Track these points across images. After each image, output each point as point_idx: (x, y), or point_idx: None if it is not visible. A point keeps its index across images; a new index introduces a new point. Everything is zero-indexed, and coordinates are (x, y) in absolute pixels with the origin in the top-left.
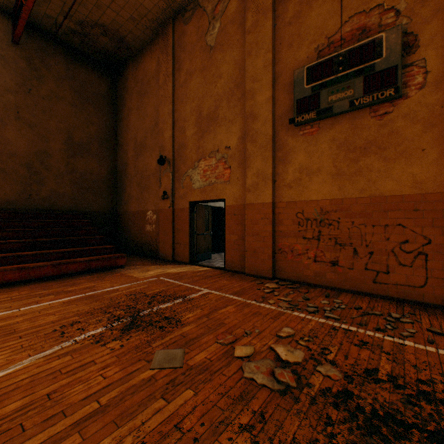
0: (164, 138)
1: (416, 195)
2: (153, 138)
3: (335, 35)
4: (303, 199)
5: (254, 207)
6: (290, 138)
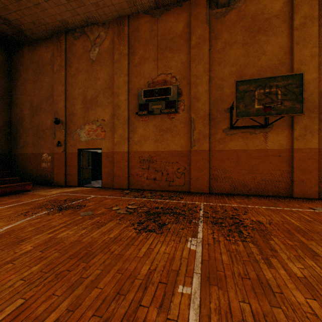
0: (58, 106)
1: (182, 151)
2: (48, 104)
3: (155, 79)
4: (142, 150)
5: (118, 153)
6: (136, 121)
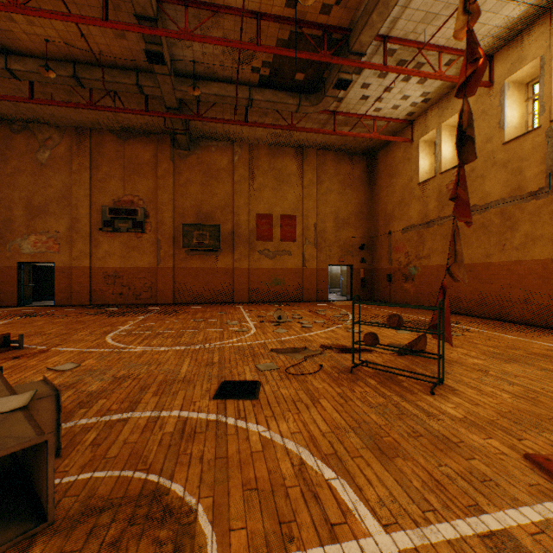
0: None
1: (149, 267)
2: None
3: (122, 198)
4: (108, 266)
5: (79, 268)
6: (101, 236)
